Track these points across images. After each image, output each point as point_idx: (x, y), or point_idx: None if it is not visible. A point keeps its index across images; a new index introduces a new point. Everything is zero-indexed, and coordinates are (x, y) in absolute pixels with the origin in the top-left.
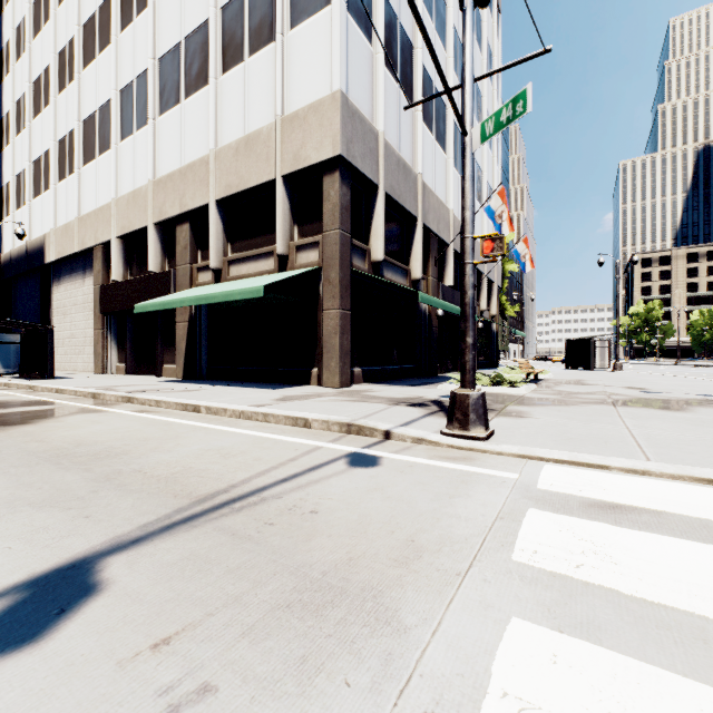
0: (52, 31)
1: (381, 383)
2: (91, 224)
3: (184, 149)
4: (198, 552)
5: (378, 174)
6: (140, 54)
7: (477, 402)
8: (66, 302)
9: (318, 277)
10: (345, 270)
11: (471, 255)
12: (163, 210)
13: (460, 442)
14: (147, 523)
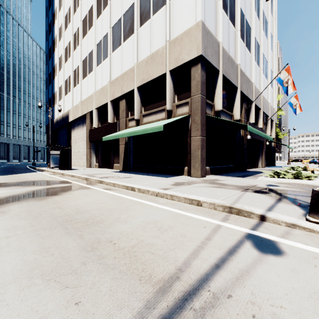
0: (71, 26)
1: (220, 175)
2: (85, 104)
3: (123, 66)
4: None
5: (219, 64)
6: (104, 27)
7: None
8: (76, 137)
9: (188, 120)
10: (203, 115)
11: None
12: (114, 94)
13: None
14: None
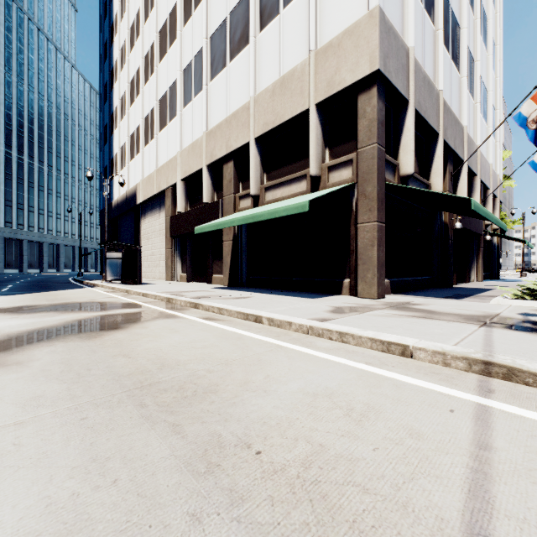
0: (141, 43)
1: (410, 294)
2: (164, 173)
3: (229, 103)
4: None
5: (408, 89)
6: (197, 38)
7: None
8: (149, 230)
9: (350, 194)
10: (381, 183)
11: None
12: (213, 153)
13: None
14: None
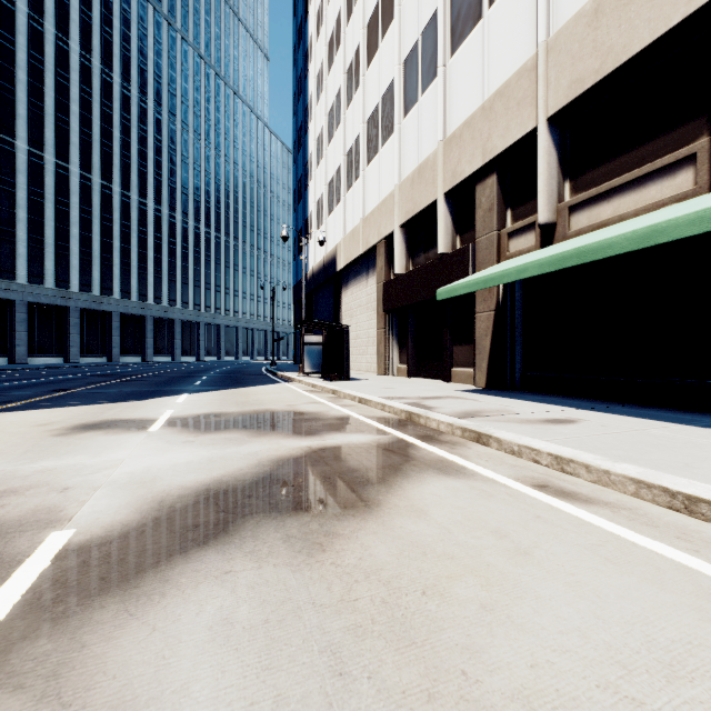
0: (342, 54)
1: None
2: (375, 221)
3: (487, 77)
4: None
5: None
6: (426, 1)
7: None
8: (352, 305)
9: None
10: None
11: None
12: (456, 171)
13: None
14: None
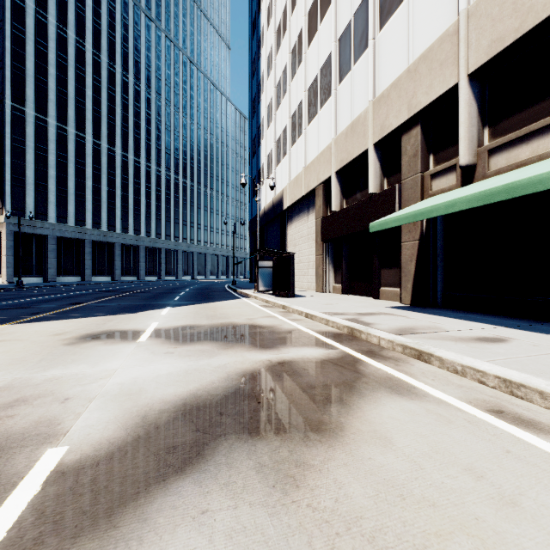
0: (287, 38)
1: None
2: (314, 169)
3: (412, 44)
4: None
5: None
6: None
7: None
8: (295, 236)
9: None
10: None
11: None
12: (384, 125)
13: None
14: None
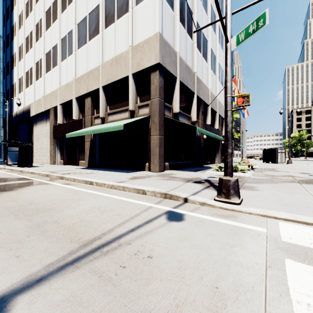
0: (33, 15)
1: (178, 170)
2: (49, 99)
3: (88, 64)
4: (76, 293)
5: (176, 72)
6: (69, 22)
7: (234, 184)
8: (39, 133)
9: (148, 120)
10: (161, 117)
11: (231, 106)
12: (79, 91)
13: (226, 205)
14: (50, 263)
